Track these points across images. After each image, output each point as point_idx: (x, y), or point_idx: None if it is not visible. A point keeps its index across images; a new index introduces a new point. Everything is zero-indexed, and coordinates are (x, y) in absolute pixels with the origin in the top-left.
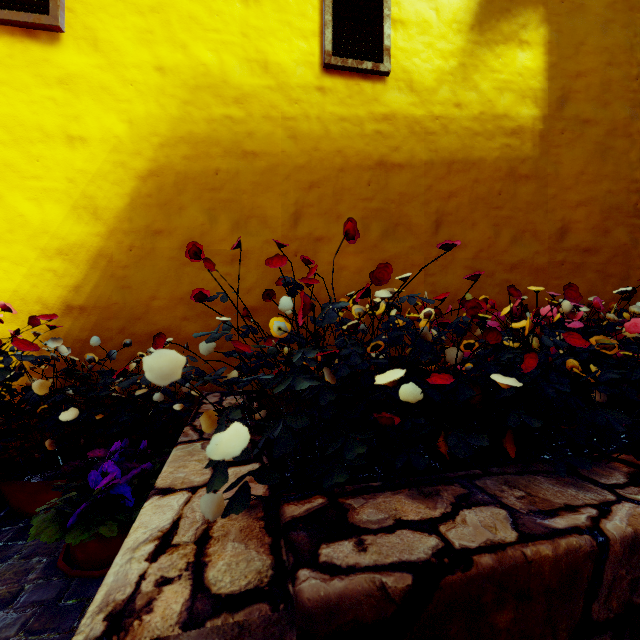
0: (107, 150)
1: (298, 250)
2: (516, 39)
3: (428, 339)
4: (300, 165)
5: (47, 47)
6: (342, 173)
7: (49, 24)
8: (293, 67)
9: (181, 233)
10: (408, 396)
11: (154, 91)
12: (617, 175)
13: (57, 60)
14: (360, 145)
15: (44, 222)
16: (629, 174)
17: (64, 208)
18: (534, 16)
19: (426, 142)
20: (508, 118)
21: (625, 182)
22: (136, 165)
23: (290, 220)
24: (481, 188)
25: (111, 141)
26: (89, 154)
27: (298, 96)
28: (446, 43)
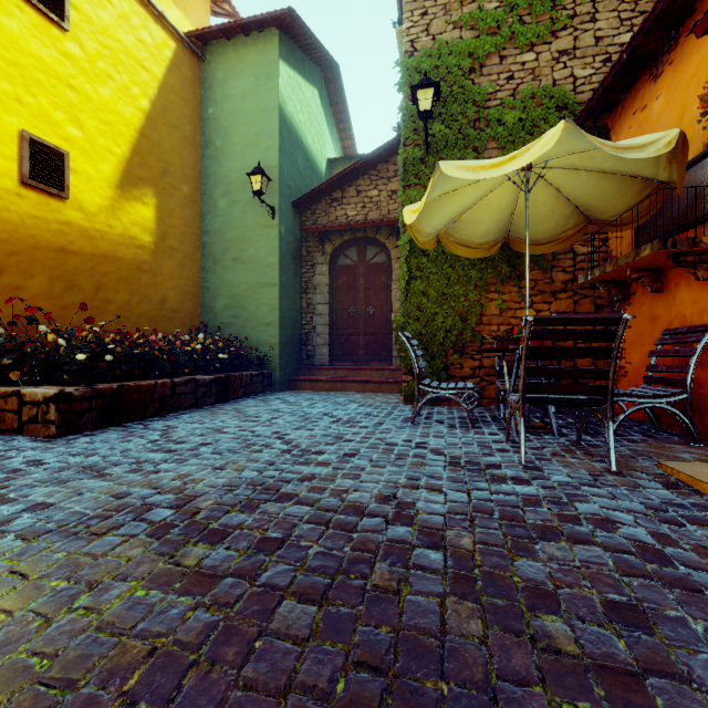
0: None
1: (1, 293)
2: (141, 200)
3: (111, 344)
4: (3, 239)
5: None
6: (35, 250)
7: None
8: None
9: None
10: (109, 358)
11: None
12: (188, 277)
13: None
14: (48, 235)
15: None
16: (193, 278)
17: None
18: (150, 191)
19: (91, 242)
20: (137, 239)
21: (192, 281)
22: None
23: None
24: (123, 273)
25: None
26: None
27: (1, 195)
28: (103, 191)
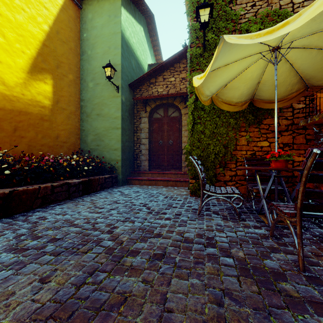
0: None
1: None
2: (43, 81)
3: (12, 163)
4: None
5: None
6: None
7: None
8: None
9: None
10: (7, 172)
11: None
12: (72, 124)
13: None
14: None
15: None
16: (75, 124)
17: None
18: (49, 76)
19: (11, 103)
20: (41, 102)
21: (74, 126)
22: None
23: None
24: (32, 121)
25: None
26: None
27: None
28: (19, 74)
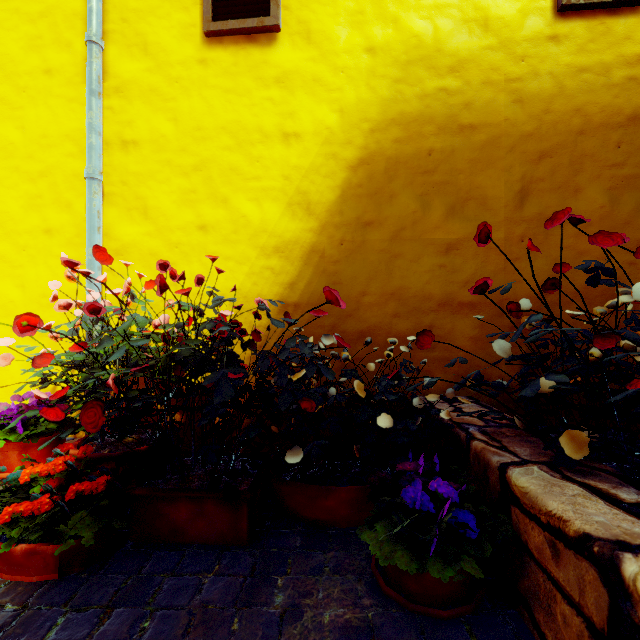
0: (319, 143)
1: (524, 234)
2: None
3: None
4: (527, 133)
5: (265, 49)
6: (581, 136)
7: (270, 25)
8: (518, 18)
9: (392, 223)
10: None
11: (364, 74)
12: None
13: (274, 60)
14: (606, 98)
15: (263, 221)
16: None
17: (280, 206)
18: None
19: None
20: None
21: None
22: (346, 155)
23: (515, 199)
24: None
25: (323, 133)
26: (302, 149)
27: (524, 52)
28: None
